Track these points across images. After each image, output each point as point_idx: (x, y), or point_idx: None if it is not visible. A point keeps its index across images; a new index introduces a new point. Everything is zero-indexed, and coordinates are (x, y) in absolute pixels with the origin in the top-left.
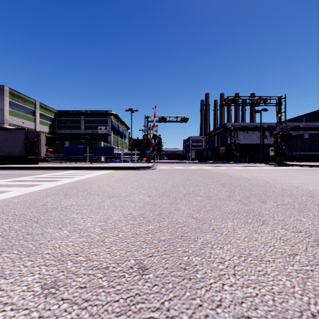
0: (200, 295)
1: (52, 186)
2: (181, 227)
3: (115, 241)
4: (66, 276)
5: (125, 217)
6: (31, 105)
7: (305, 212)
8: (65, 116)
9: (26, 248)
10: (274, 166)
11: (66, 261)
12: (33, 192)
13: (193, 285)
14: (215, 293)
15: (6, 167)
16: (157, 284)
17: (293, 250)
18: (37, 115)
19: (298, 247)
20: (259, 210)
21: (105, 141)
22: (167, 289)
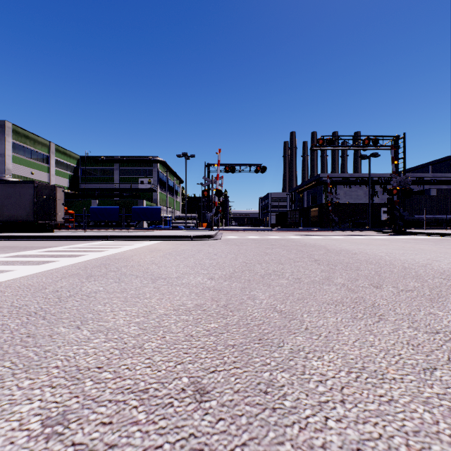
0: (290, 436)
1: (70, 263)
2: (258, 324)
3: (160, 347)
4: (82, 405)
5: (175, 310)
6: (44, 148)
7: (441, 301)
8: (92, 165)
9: (24, 358)
10: (388, 234)
11: (83, 380)
12: (42, 272)
13: (280, 419)
14: (314, 433)
15: (7, 236)
16: (223, 418)
17: (430, 361)
18: (52, 163)
19: (437, 357)
20: (373, 299)
21: (149, 199)
22: (239, 427)
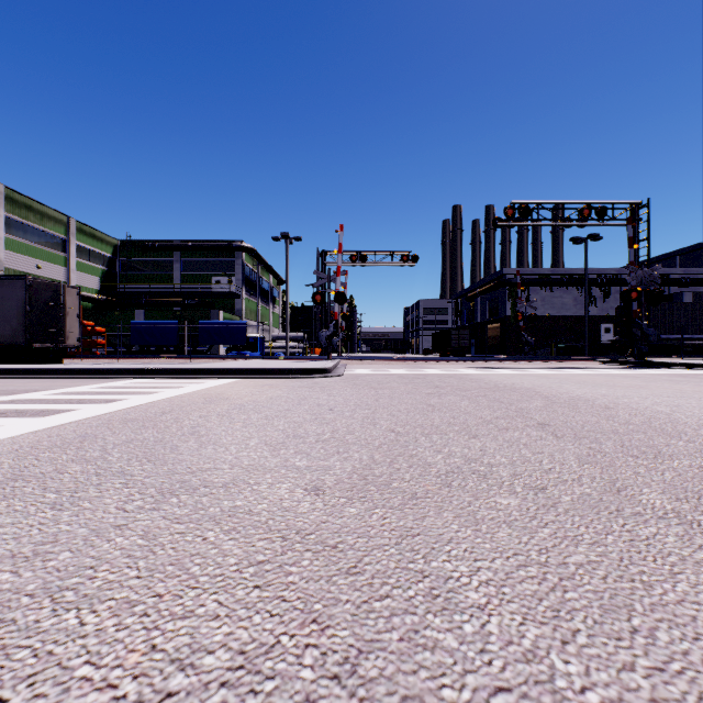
0: None
1: (14, 433)
2: None
3: None
4: None
5: None
6: (58, 227)
7: None
8: (137, 254)
9: None
10: (624, 367)
11: None
12: None
13: None
14: None
15: None
16: None
17: None
18: (72, 251)
19: None
20: None
21: (229, 310)
22: None
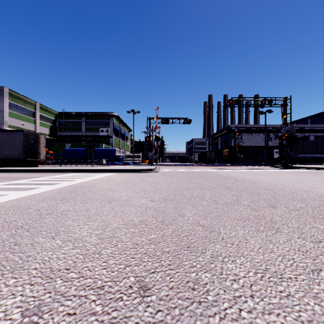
0: None
1: (49, 189)
2: (186, 235)
3: (113, 253)
4: (53, 299)
5: (125, 224)
6: (31, 106)
7: (321, 218)
8: (66, 118)
9: (11, 262)
10: (279, 168)
11: (55, 279)
12: (28, 196)
13: (204, 311)
14: (231, 322)
15: (4, 169)
16: (161, 310)
17: (316, 264)
18: (37, 117)
19: (321, 261)
20: (271, 216)
21: (107, 143)
22: (173, 317)
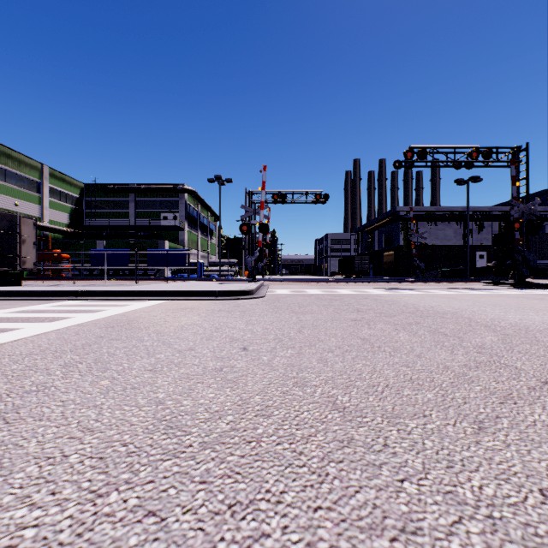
0: None
1: None
2: None
3: None
4: None
5: None
6: (33, 172)
7: None
8: (100, 195)
9: None
10: (510, 288)
11: None
12: None
13: None
14: None
15: None
16: None
17: None
18: (45, 192)
19: None
20: None
21: (174, 240)
22: None
